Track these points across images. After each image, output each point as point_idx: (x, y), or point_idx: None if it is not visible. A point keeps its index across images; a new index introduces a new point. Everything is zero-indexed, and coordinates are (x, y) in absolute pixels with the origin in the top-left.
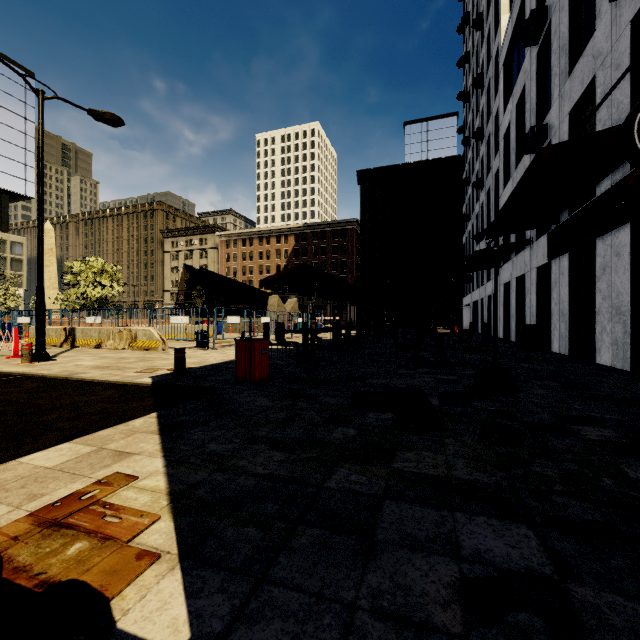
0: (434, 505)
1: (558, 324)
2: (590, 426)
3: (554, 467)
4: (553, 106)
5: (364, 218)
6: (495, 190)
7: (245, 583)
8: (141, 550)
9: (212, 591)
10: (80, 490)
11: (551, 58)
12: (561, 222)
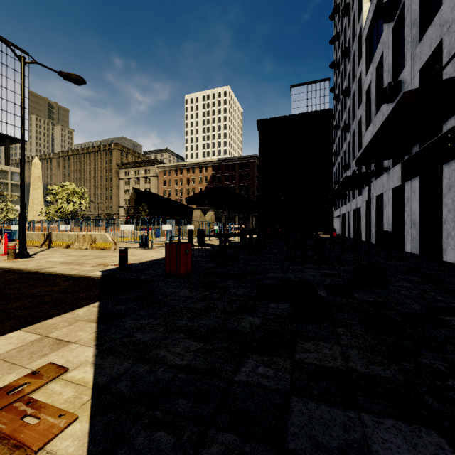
0: (339, 404)
1: (410, 230)
2: None
3: (440, 359)
4: (406, 66)
5: (262, 154)
6: (359, 132)
7: None
8: None
9: None
10: (11, 383)
11: (404, 30)
12: (413, 153)
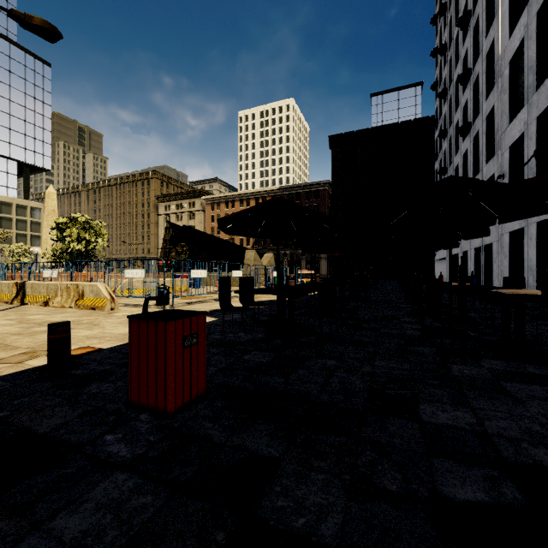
0: None
1: None
2: None
3: None
4: None
5: (336, 180)
6: (487, 133)
7: None
8: None
9: None
10: None
11: None
12: None
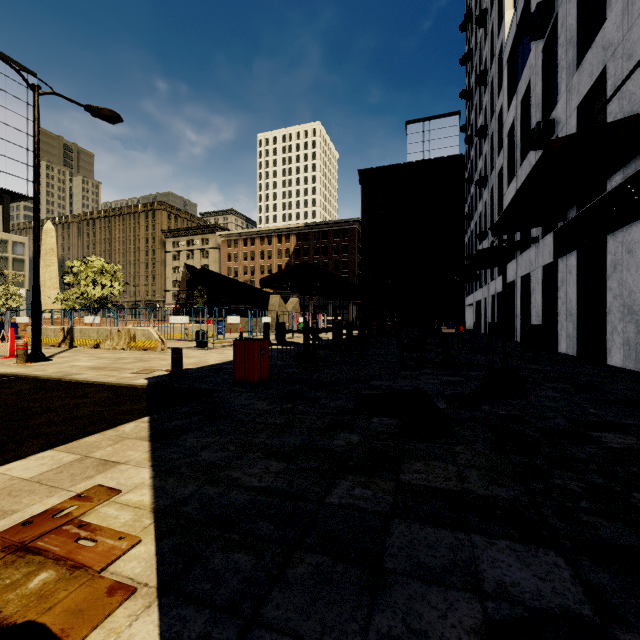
0: (448, 525)
1: (565, 324)
2: (610, 432)
3: (577, 480)
4: (560, 101)
5: (366, 218)
6: (499, 188)
7: (232, 626)
8: (114, 582)
9: (192, 637)
10: (55, 506)
11: (558, 51)
12: (569, 219)
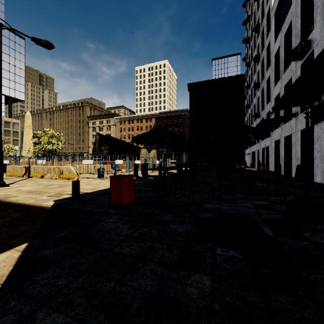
0: None
1: (320, 164)
2: None
3: None
4: (315, 27)
5: (191, 108)
6: (267, 89)
7: None
8: None
9: None
10: None
11: None
12: (323, 99)
